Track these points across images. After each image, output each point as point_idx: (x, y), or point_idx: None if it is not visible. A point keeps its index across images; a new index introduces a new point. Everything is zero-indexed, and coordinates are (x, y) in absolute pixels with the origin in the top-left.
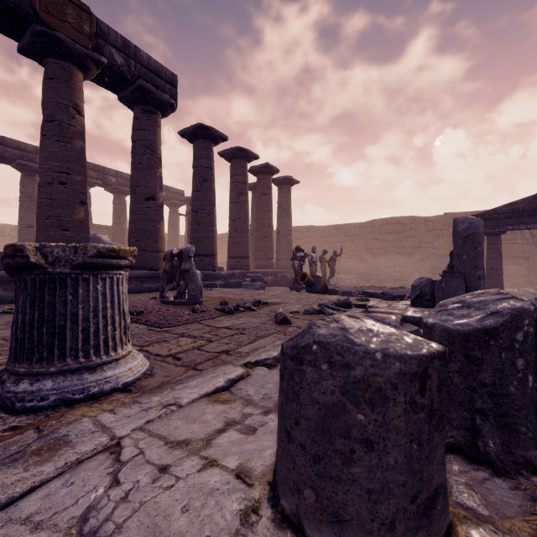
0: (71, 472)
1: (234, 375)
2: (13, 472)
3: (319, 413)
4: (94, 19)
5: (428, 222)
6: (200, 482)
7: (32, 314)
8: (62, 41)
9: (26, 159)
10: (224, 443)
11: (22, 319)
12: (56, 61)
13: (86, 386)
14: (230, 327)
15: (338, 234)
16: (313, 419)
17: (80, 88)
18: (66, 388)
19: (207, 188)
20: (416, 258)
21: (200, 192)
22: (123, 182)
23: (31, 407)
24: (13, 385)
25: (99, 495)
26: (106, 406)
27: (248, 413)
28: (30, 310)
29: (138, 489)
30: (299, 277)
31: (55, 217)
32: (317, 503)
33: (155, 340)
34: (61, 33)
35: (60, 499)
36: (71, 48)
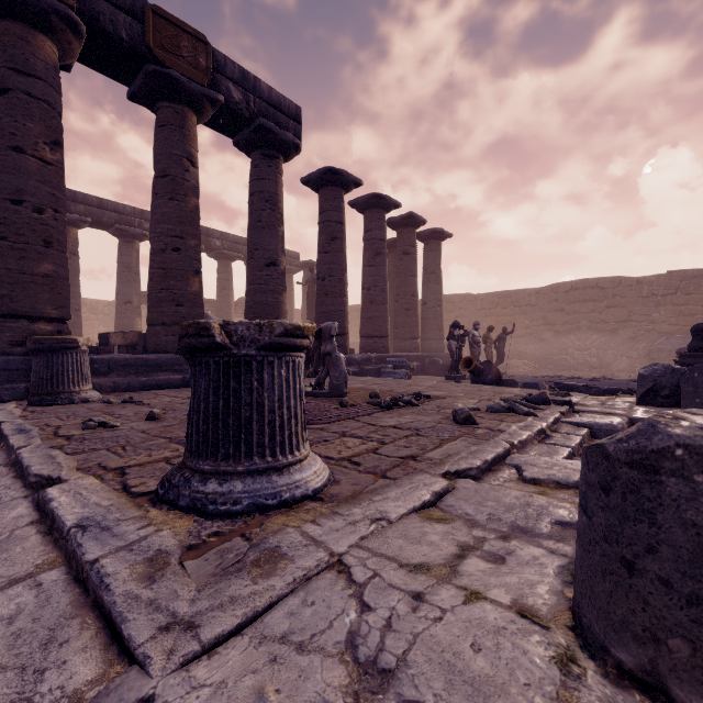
0: (304, 590)
1: (438, 487)
2: (242, 584)
3: (697, 539)
4: (210, 50)
5: (642, 285)
6: (475, 617)
7: (215, 403)
8: (176, 80)
9: (124, 222)
10: (474, 572)
11: (204, 408)
12: (169, 105)
13: (277, 490)
14: (398, 426)
15: (504, 304)
16: (685, 546)
17: (195, 134)
18: (258, 491)
19: (337, 248)
20: (623, 337)
21: (327, 254)
22: (229, 245)
23: (225, 511)
24: (200, 484)
25: (354, 620)
26: (305, 516)
27: (480, 536)
28: (214, 398)
29: (399, 617)
30: (463, 362)
31: (169, 290)
32: (695, 659)
33: (314, 439)
34: (176, 71)
35: (310, 620)
36: (186, 87)
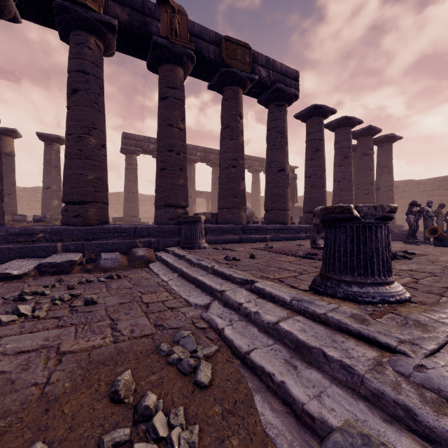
0: None
1: None
2: (418, 332)
3: None
4: (251, 51)
5: None
6: None
7: (350, 247)
8: (235, 73)
9: (188, 154)
10: None
11: (343, 249)
12: (230, 88)
13: (392, 294)
14: (413, 270)
15: (447, 186)
16: None
17: (242, 101)
18: (382, 293)
19: (319, 156)
20: None
21: (313, 161)
22: None
23: (368, 301)
24: (347, 287)
25: None
26: (415, 309)
27: None
28: (349, 244)
29: None
30: (428, 231)
31: (230, 189)
32: None
33: None
34: (235, 69)
35: None
36: (239, 76)
